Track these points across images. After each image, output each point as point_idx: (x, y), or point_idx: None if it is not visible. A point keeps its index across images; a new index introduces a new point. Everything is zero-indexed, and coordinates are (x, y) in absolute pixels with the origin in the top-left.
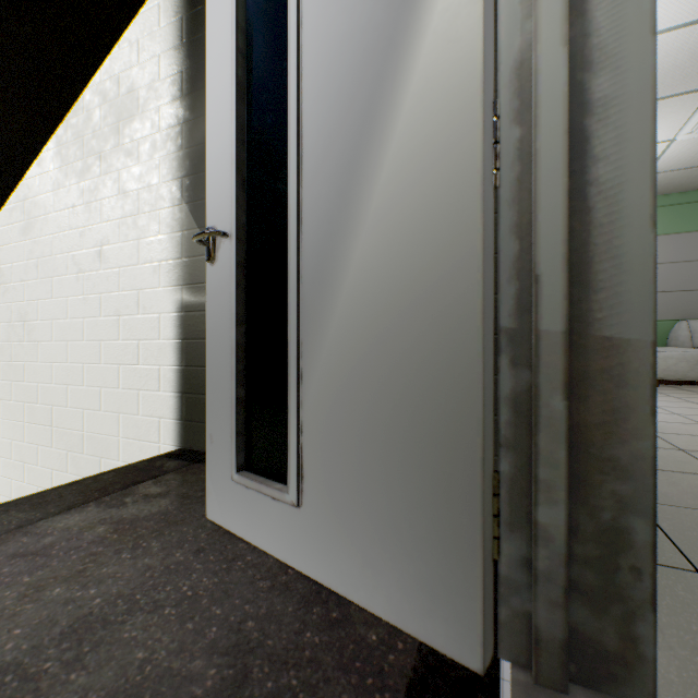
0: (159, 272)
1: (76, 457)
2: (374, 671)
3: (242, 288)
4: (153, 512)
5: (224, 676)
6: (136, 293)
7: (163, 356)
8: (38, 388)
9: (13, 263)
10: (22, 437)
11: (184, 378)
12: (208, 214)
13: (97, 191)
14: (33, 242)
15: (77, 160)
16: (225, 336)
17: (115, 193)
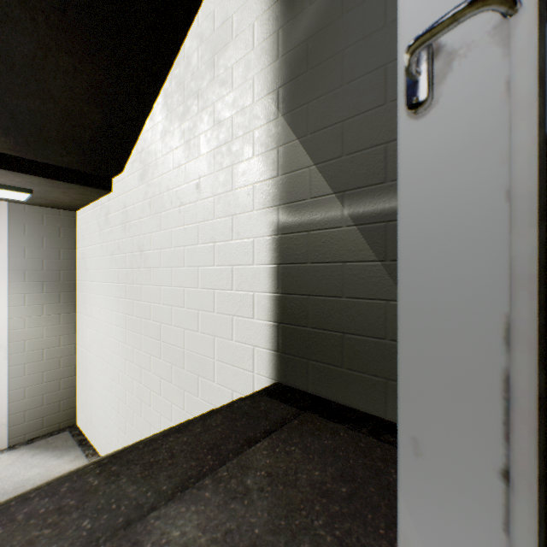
0: (253, 194)
1: (178, 371)
2: None
3: (541, 134)
4: (293, 528)
5: None
6: (230, 219)
7: (256, 281)
8: (151, 307)
9: (134, 204)
10: (140, 346)
11: (280, 307)
12: (405, 26)
13: (195, 128)
14: (147, 185)
15: (179, 105)
16: (468, 250)
17: (210, 126)
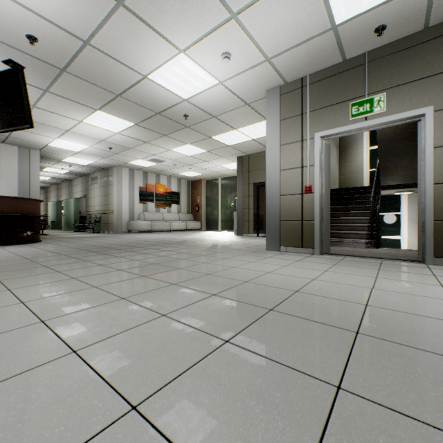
0: None
1: None
2: (411, 259)
3: None
4: None
5: (400, 256)
6: None
7: None
8: None
9: None
10: None
11: None
12: None
13: None
14: None
15: None
16: None
17: None
